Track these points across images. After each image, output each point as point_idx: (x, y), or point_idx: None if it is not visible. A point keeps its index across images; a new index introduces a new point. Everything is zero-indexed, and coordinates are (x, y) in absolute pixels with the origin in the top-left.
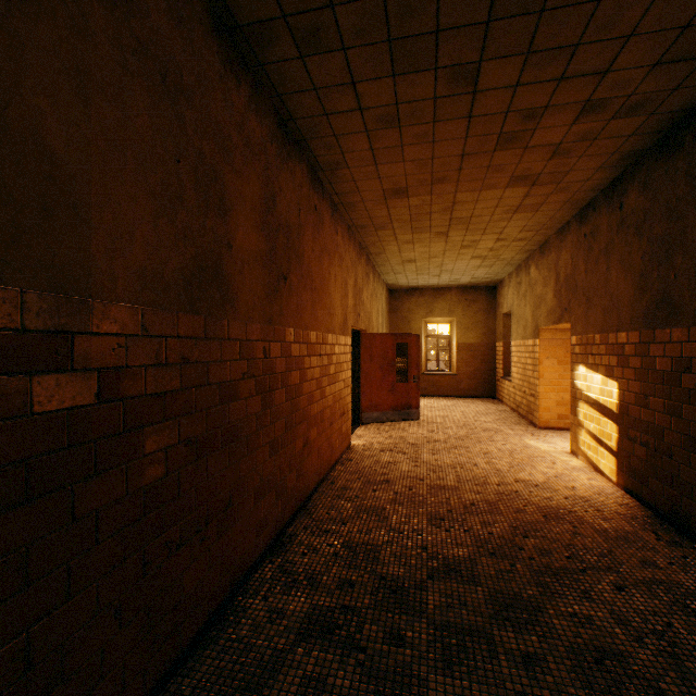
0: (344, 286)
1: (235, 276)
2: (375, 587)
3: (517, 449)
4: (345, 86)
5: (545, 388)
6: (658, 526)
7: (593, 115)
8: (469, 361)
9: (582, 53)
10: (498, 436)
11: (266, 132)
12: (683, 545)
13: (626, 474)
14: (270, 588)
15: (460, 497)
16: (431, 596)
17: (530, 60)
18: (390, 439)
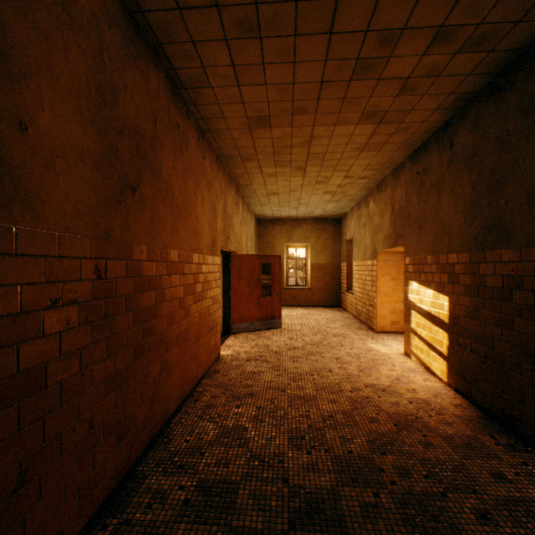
0: (212, 210)
1: (34, 170)
2: None
3: (362, 353)
4: None
5: (381, 300)
6: (492, 428)
7: (442, 46)
8: (320, 278)
9: None
10: (346, 341)
11: (101, 8)
12: (519, 448)
13: (457, 377)
14: None
15: (319, 408)
16: None
17: None
18: (256, 348)
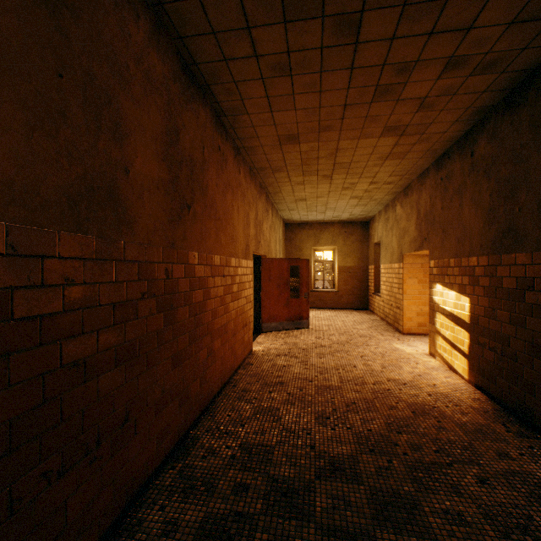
0: (246, 218)
1: (133, 200)
2: (268, 490)
3: (387, 352)
4: (241, 31)
5: (408, 302)
6: (506, 419)
7: (455, 71)
8: (348, 281)
9: (451, 8)
10: (372, 341)
11: (169, 70)
12: (528, 436)
13: (477, 373)
14: (168, 496)
15: (343, 396)
16: (318, 498)
17: (405, 12)
18: (285, 345)
